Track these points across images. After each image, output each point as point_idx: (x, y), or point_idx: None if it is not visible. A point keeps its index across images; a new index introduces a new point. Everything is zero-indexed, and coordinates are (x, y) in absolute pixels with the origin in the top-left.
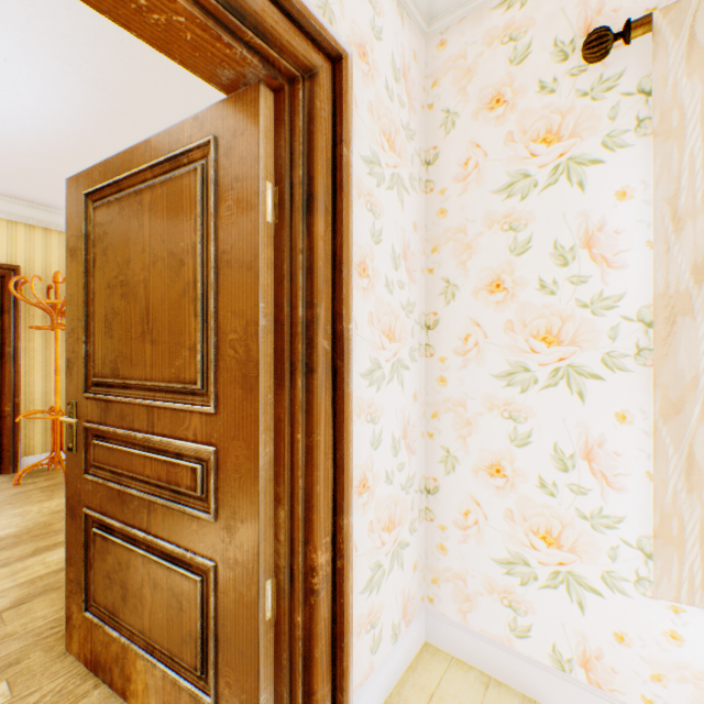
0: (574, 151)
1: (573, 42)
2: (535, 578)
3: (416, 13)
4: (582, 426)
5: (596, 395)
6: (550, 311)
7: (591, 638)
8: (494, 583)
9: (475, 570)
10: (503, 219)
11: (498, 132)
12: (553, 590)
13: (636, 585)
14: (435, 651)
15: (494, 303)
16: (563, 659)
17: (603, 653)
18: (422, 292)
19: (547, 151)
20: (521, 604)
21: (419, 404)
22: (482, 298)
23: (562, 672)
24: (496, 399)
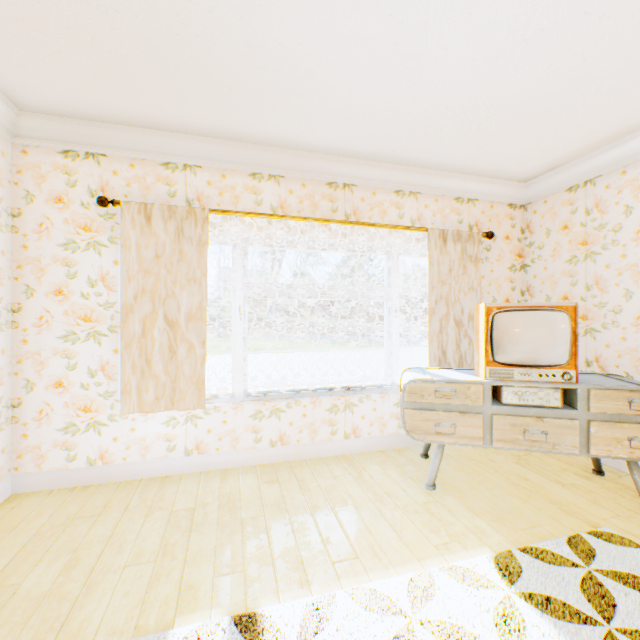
0: (98, 239)
1: (98, 191)
2: (80, 430)
3: (5, 133)
4: (101, 357)
5: (107, 343)
6: (87, 307)
7: (105, 445)
8: (59, 441)
9: (48, 439)
10: (64, 260)
11: (61, 216)
12: (89, 432)
13: (121, 416)
14: (20, 494)
15: (59, 301)
16: (93, 460)
17: (110, 449)
18: (11, 290)
19: (86, 234)
20: (74, 445)
21: (8, 356)
22: (52, 298)
23: (93, 466)
24: (60, 349)
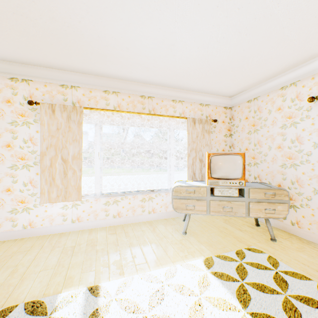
0: (28, 120)
1: (28, 97)
2: (19, 212)
3: None
4: (30, 176)
5: (33, 170)
6: (23, 153)
7: (32, 219)
8: (8, 217)
9: (2, 216)
10: (11, 130)
11: (9, 109)
12: (24, 212)
13: (40, 205)
14: None
15: (8, 150)
16: (26, 226)
17: (34, 220)
18: None
19: (22, 118)
20: (16, 219)
21: None
22: (4, 148)
23: (26, 229)
24: (9, 173)
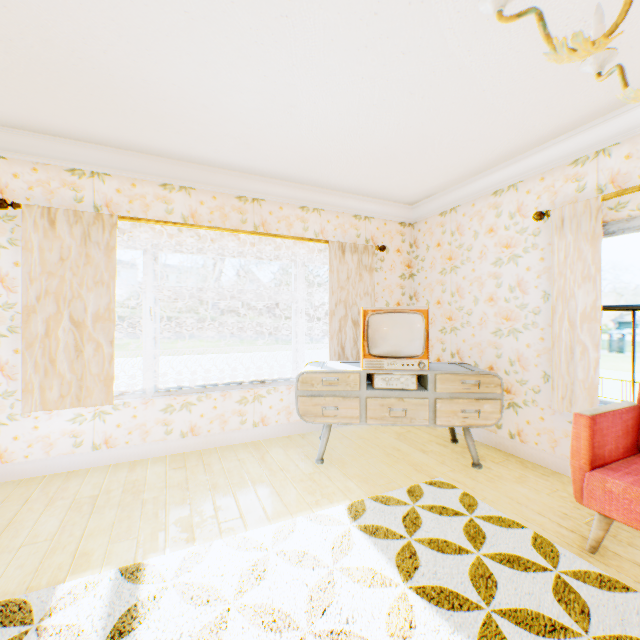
0: None
1: None
2: None
3: None
4: None
5: (6, 343)
6: None
7: (4, 444)
8: None
9: None
10: None
11: None
12: None
13: (23, 415)
14: None
15: None
16: None
17: (9, 448)
18: None
19: None
20: None
21: None
22: None
23: None
24: None
